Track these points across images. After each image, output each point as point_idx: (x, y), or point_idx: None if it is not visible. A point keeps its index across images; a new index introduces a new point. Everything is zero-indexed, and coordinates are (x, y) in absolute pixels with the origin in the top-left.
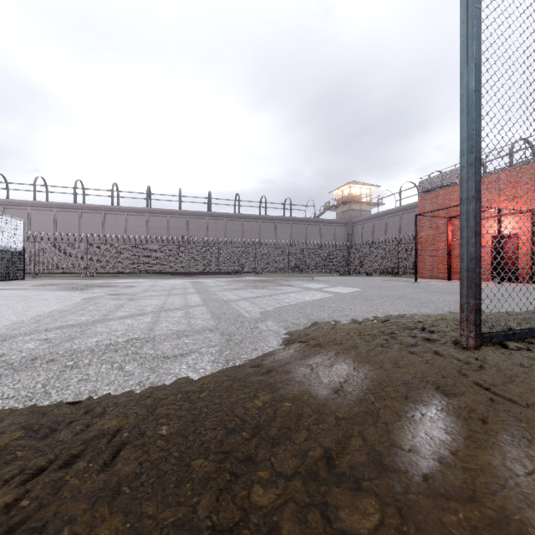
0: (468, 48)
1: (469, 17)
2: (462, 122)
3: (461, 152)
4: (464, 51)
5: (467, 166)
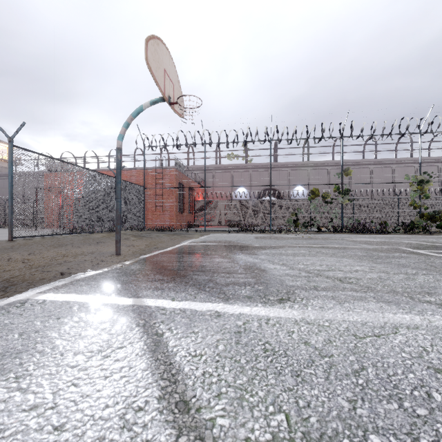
0: (10, 171)
1: (10, 165)
2: (9, 188)
3: (9, 194)
4: (9, 171)
5: (10, 198)
